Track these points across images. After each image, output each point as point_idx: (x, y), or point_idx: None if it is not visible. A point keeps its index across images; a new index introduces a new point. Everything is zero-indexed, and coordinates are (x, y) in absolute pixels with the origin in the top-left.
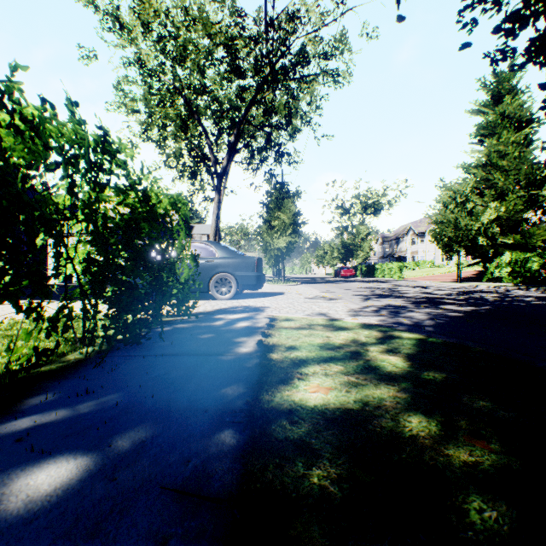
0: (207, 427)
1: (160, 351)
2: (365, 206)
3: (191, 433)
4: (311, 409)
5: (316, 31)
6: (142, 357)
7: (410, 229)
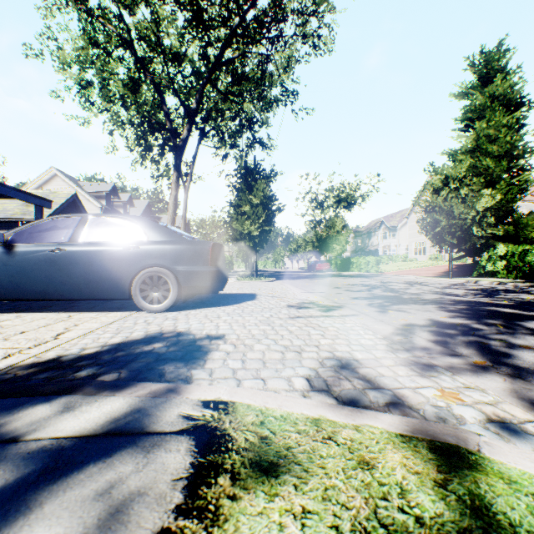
0: None
1: None
2: (338, 199)
3: None
4: None
5: None
6: None
7: (382, 223)
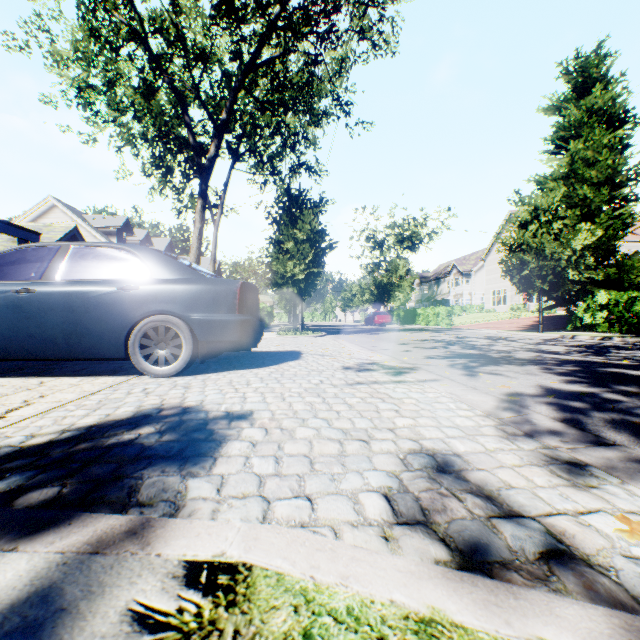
0: None
1: None
2: (401, 238)
3: None
4: None
5: None
6: None
7: (454, 267)
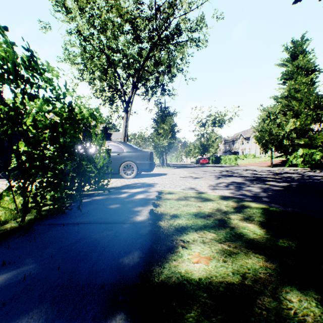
0: (100, 311)
1: (78, 220)
2: (214, 121)
3: (83, 320)
4: (197, 283)
5: (186, 14)
6: (62, 225)
7: (241, 135)
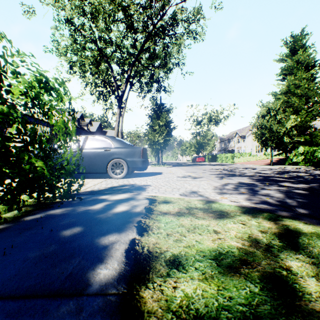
0: None
1: None
2: (210, 119)
3: None
4: None
5: (183, 2)
6: None
7: (237, 133)
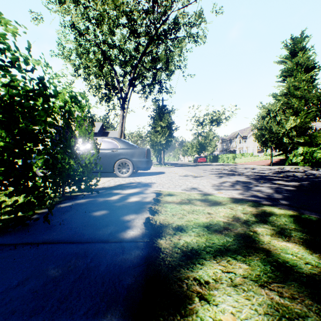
0: None
1: (41, 237)
2: (212, 120)
3: None
4: None
5: (185, 7)
6: (14, 246)
7: (238, 134)
